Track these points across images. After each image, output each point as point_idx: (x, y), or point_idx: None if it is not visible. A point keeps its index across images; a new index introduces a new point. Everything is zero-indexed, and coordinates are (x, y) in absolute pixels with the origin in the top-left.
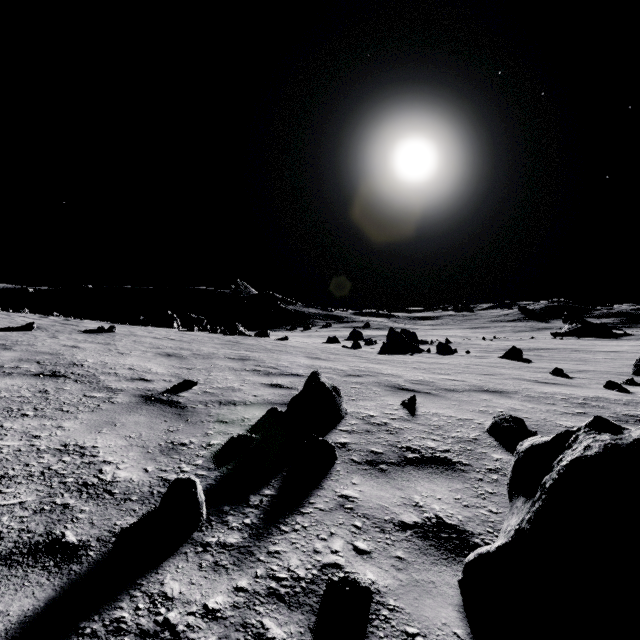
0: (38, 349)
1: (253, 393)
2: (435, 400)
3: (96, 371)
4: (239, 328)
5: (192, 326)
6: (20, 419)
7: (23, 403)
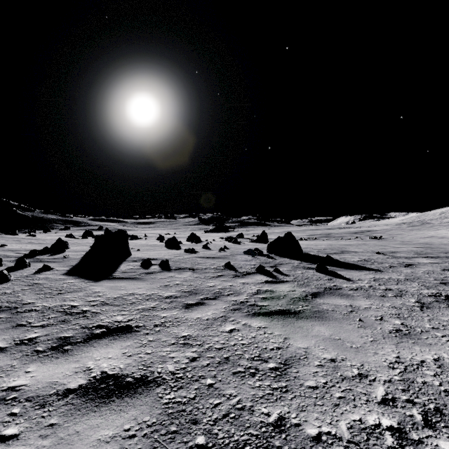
0: None
1: (34, 247)
2: None
3: None
4: None
5: None
6: None
7: None
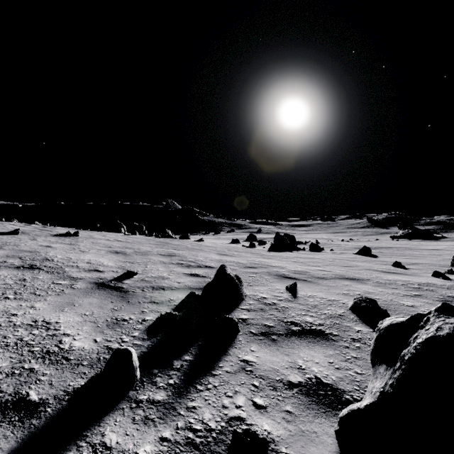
0: (21, 248)
1: (177, 280)
2: (310, 285)
3: (63, 264)
4: (168, 233)
5: (134, 231)
6: (3, 301)
7: (6, 289)
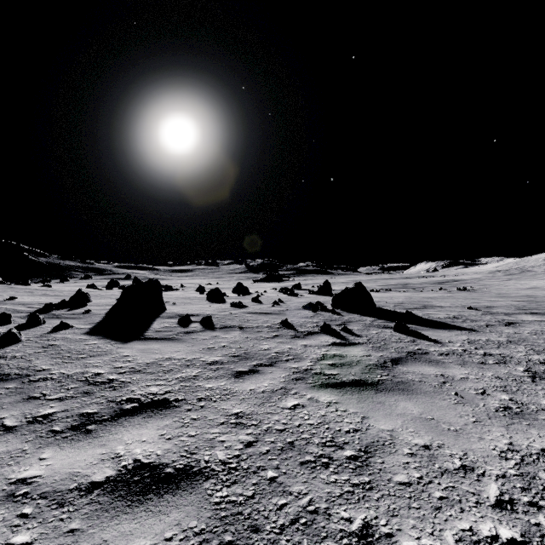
0: None
1: (49, 300)
2: None
3: None
4: None
5: None
6: None
7: None
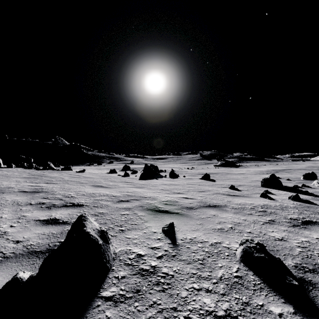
0: None
1: (18, 237)
2: (185, 221)
3: None
4: (50, 165)
5: (10, 164)
6: None
7: None
